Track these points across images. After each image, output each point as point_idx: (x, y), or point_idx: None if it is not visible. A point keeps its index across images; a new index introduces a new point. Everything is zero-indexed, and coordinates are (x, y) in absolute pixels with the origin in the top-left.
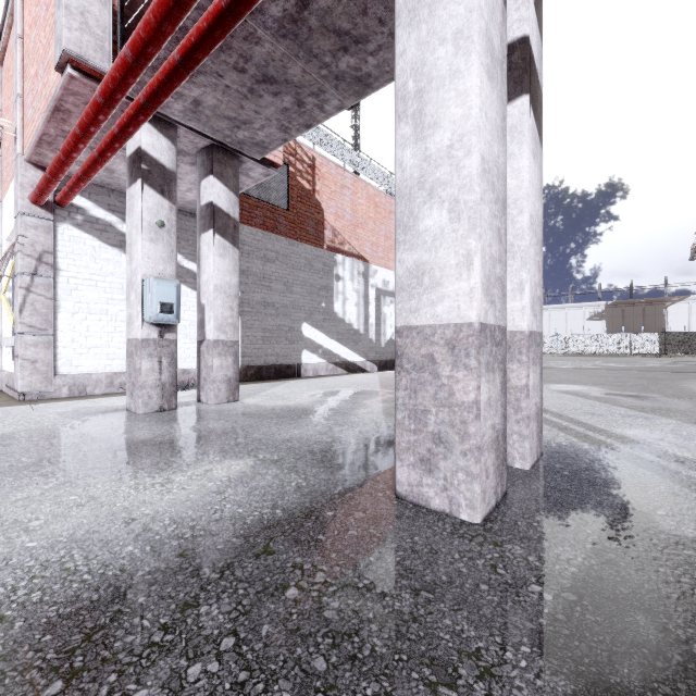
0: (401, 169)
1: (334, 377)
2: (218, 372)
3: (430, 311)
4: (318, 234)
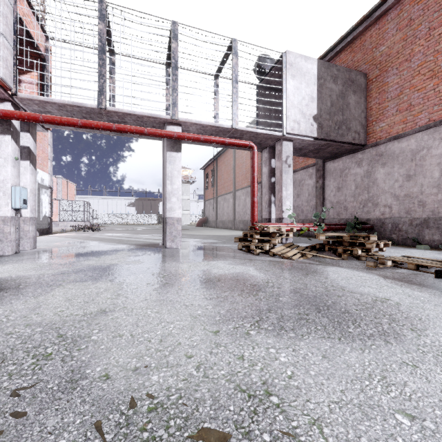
0: (168, 189)
1: None
2: (31, 233)
3: (173, 215)
4: None
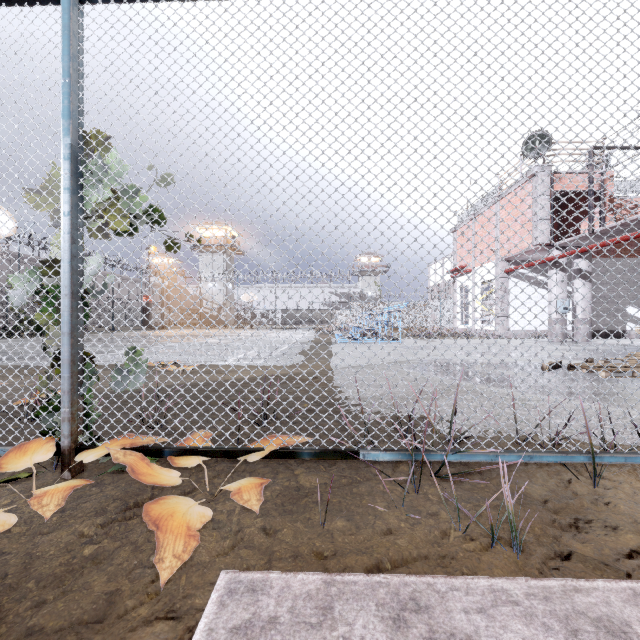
0: None
1: None
2: (582, 330)
3: None
4: (639, 249)
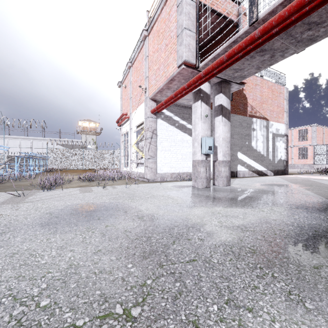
0: None
1: (256, 178)
2: (223, 173)
3: None
4: (244, 109)
